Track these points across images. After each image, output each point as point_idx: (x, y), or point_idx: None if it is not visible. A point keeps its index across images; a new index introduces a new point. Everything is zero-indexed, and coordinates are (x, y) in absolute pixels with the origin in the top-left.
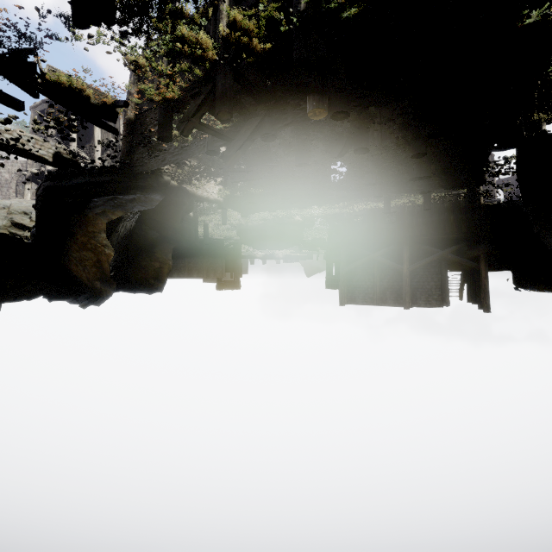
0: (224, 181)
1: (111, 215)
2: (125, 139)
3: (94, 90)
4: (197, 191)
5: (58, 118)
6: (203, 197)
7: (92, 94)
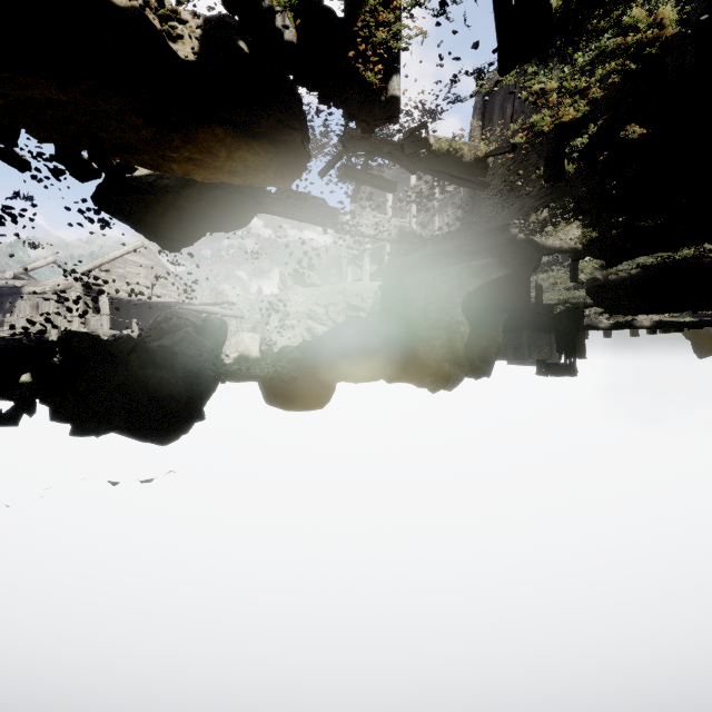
0: (596, 218)
1: (467, 286)
2: (467, 195)
3: (468, 145)
4: (547, 241)
5: (421, 190)
6: (555, 247)
7: (465, 151)
